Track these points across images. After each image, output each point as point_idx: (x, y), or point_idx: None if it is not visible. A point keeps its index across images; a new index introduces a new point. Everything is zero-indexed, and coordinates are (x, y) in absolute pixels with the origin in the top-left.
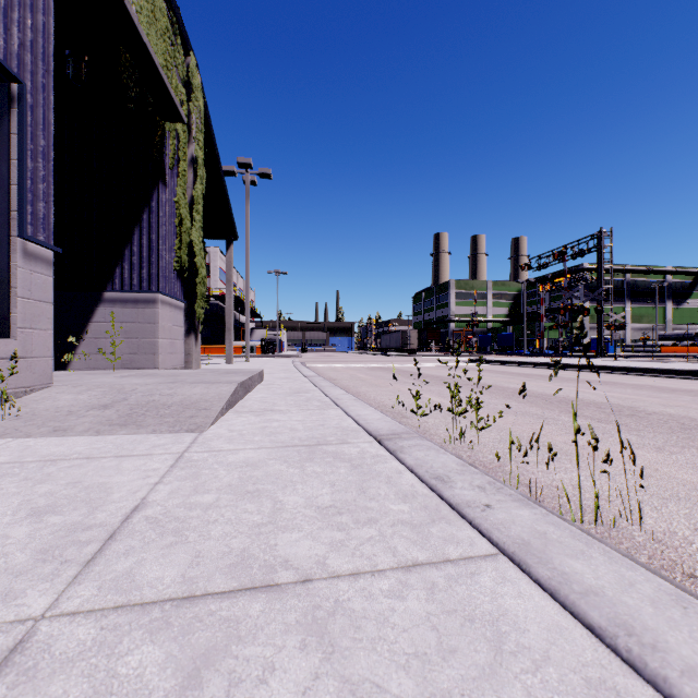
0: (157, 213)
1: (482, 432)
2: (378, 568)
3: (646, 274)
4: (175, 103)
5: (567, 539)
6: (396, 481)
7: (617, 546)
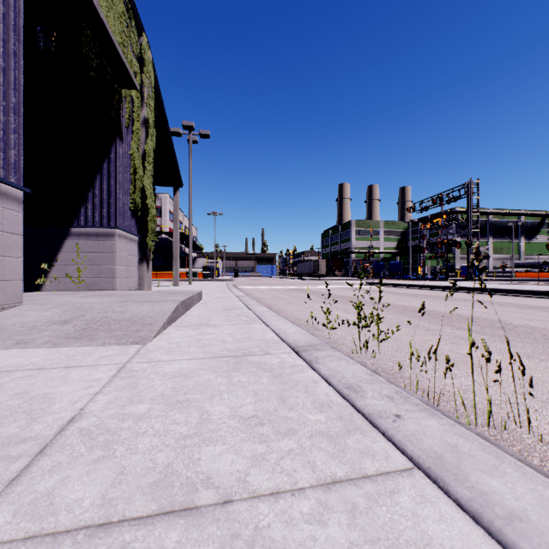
0: (115, 163)
1: (381, 342)
2: (298, 486)
3: (504, 215)
4: (129, 72)
5: (478, 452)
6: (312, 390)
7: (511, 449)
